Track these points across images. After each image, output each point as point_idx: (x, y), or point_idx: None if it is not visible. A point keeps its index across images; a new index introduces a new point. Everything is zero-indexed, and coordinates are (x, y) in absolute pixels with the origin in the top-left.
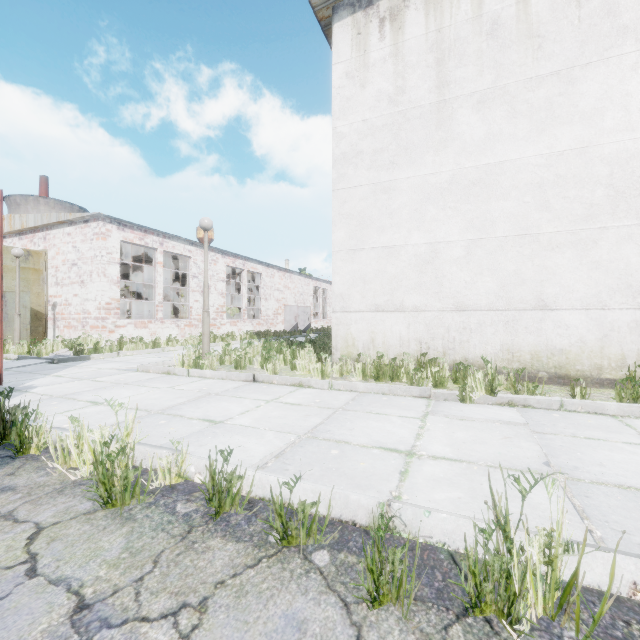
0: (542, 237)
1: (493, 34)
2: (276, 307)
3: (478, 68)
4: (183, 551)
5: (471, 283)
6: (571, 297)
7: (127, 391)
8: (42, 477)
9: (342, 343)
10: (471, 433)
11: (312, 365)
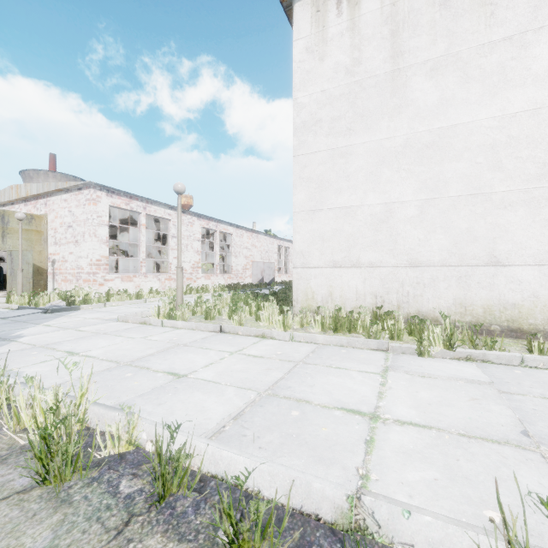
0: (494, 196)
1: (446, 4)
2: (245, 263)
3: (431, 37)
4: None
5: (424, 240)
6: (524, 253)
7: (104, 341)
8: None
9: (302, 296)
10: (435, 393)
11: (275, 316)
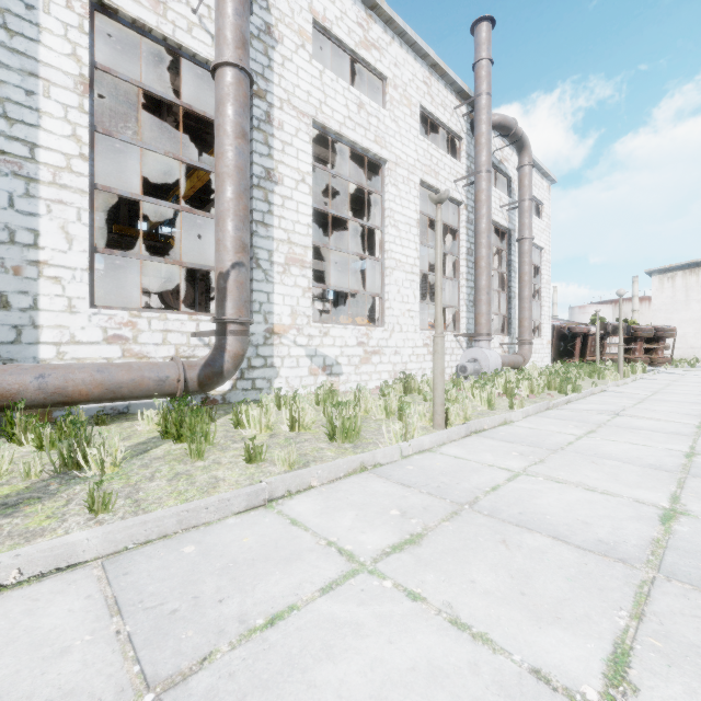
0: None
1: None
2: None
3: (697, 294)
4: None
5: (695, 342)
6: None
7: None
8: None
9: None
10: None
11: None
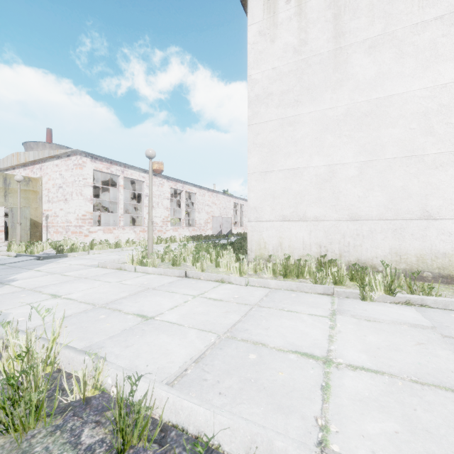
0: (427, 158)
1: None
2: (206, 218)
3: (369, 19)
4: None
5: (363, 197)
6: (453, 208)
7: (84, 285)
8: None
9: (256, 246)
10: (382, 337)
11: (232, 263)
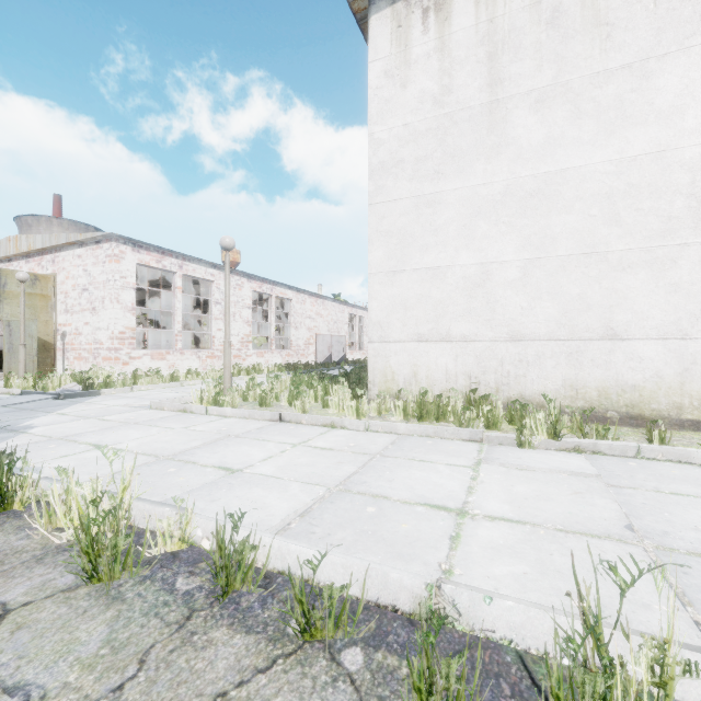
0: (611, 256)
1: (554, 23)
2: (307, 336)
3: (536, 62)
4: (178, 646)
5: (528, 309)
6: (645, 325)
7: (136, 432)
8: (21, 540)
9: (380, 377)
10: (534, 487)
11: (346, 402)
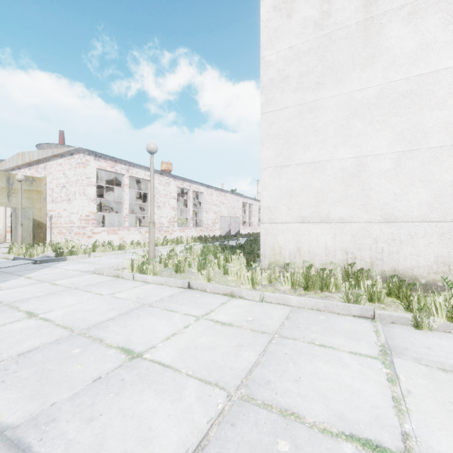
0: None
1: None
2: (214, 218)
3: None
4: None
5: (401, 195)
6: None
7: (71, 298)
8: None
9: (269, 251)
10: None
11: (242, 271)
